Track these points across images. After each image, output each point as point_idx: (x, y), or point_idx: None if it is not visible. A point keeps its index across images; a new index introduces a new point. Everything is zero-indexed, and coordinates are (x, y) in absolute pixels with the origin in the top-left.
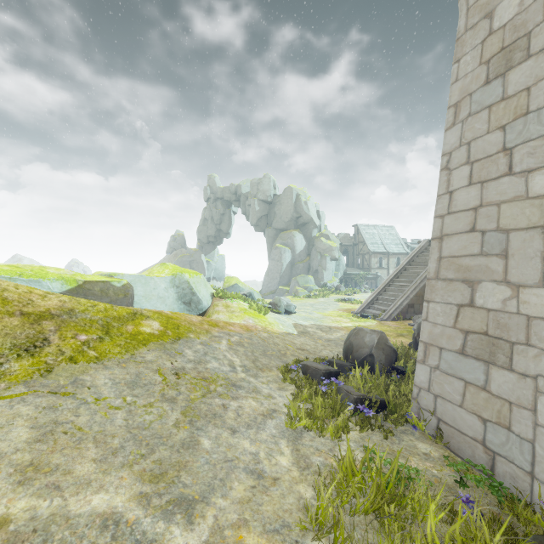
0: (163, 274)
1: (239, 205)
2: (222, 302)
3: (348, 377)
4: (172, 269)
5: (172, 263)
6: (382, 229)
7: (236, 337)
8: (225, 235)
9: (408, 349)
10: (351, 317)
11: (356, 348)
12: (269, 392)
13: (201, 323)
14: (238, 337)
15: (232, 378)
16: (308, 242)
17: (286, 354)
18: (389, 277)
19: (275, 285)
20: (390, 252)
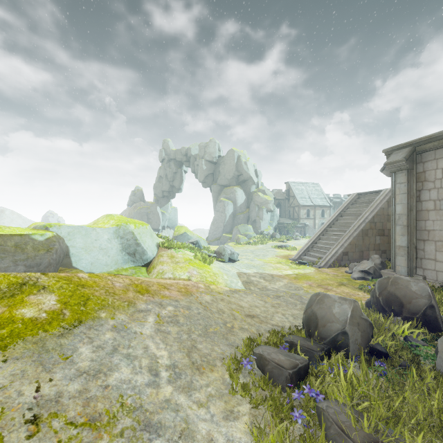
0: (107, 225)
1: (189, 165)
2: (167, 252)
3: (322, 375)
4: (118, 219)
5: (132, 214)
6: (309, 186)
7: (170, 308)
8: (177, 191)
9: (384, 321)
10: (290, 264)
11: (322, 322)
12: (208, 430)
13: (125, 289)
14: (172, 308)
15: (147, 405)
16: (248, 196)
17: (234, 327)
18: (323, 227)
19: (220, 232)
20: (316, 205)
